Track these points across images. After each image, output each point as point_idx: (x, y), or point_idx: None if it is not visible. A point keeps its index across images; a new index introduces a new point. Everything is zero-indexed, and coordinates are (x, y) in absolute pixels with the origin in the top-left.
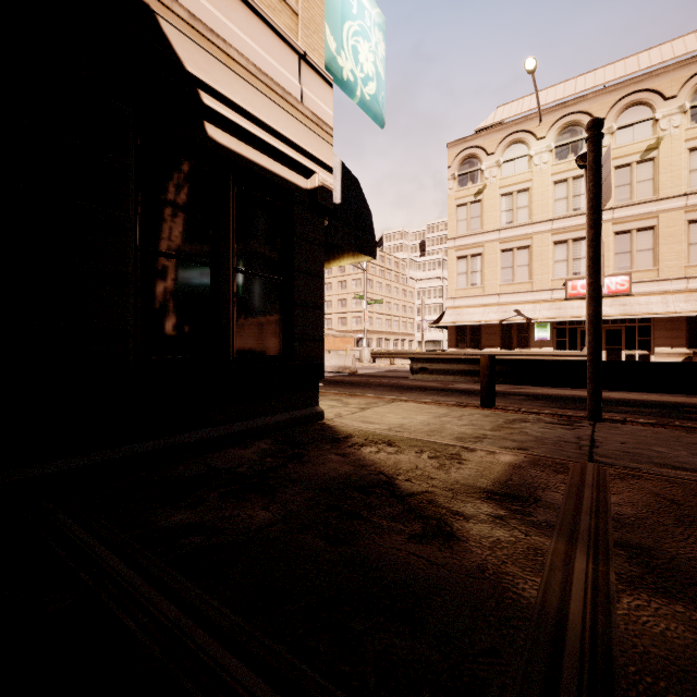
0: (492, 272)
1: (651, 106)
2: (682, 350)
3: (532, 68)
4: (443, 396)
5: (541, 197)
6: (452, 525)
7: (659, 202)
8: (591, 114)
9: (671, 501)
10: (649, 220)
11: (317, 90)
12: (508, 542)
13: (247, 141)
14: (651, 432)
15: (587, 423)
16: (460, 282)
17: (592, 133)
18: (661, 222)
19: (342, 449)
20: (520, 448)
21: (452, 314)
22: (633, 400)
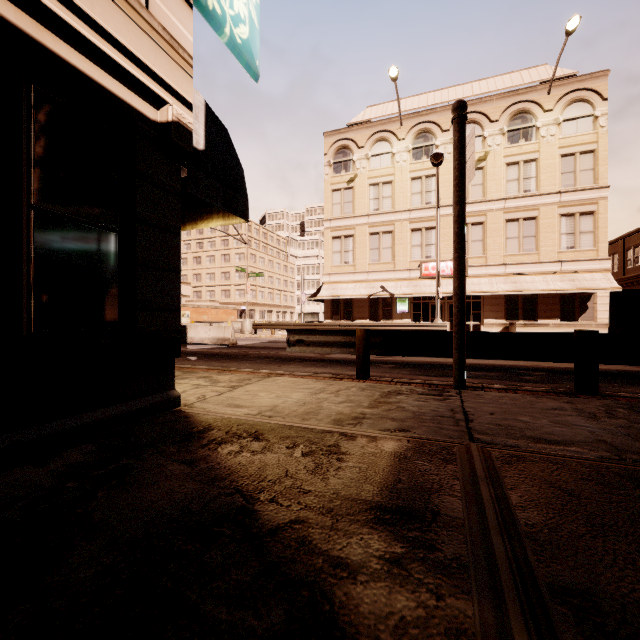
0: (362, 252)
1: (481, 125)
2: (502, 321)
3: (394, 75)
4: (320, 368)
5: (402, 190)
6: (332, 595)
7: (487, 203)
8: (439, 125)
9: (567, 492)
10: (480, 217)
11: (170, 3)
12: (416, 624)
13: (54, 27)
14: (509, 399)
15: (454, 391)
16: (335, 260)
17: (458, 114)
18: (488, 219)
19: (192, 451)
20: (401, 429)
21: (328, 288)
22: (479, 364)
